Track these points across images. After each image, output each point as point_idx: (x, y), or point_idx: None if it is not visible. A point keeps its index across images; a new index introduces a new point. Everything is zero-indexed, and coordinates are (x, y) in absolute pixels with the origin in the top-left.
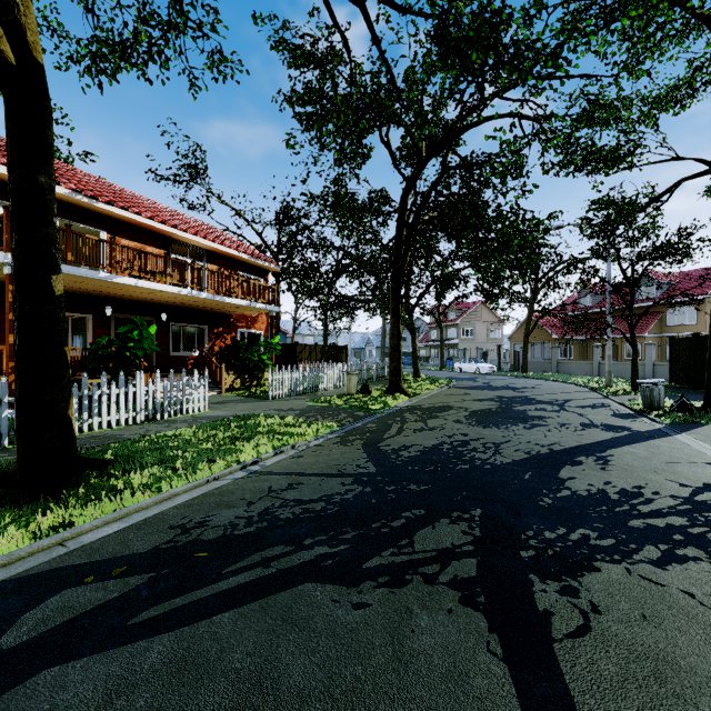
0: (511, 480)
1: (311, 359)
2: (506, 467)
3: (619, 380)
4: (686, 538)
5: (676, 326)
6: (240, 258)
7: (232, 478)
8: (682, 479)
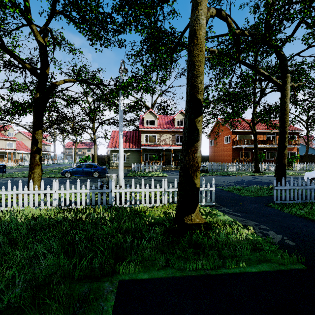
0: None
1: None
2: None
3: None
4: None
5: None
6: None
7: None
8: None
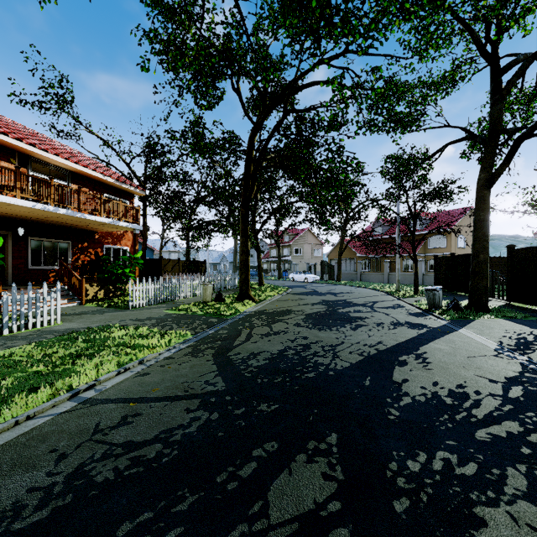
0: (355, 388)
1: (175, 271)
2: (347, 372)
3: (402, 286)
4: (532, 450)
5: (434, 248)
6: (105, 181)
7: (54, 413)
8: (488, 374)
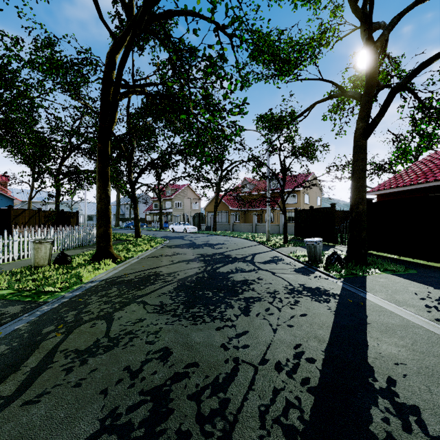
0: None
1: (32, 223)
2: None
3: None
4: None
5: (288, 204)
6: None
7: None
8: None
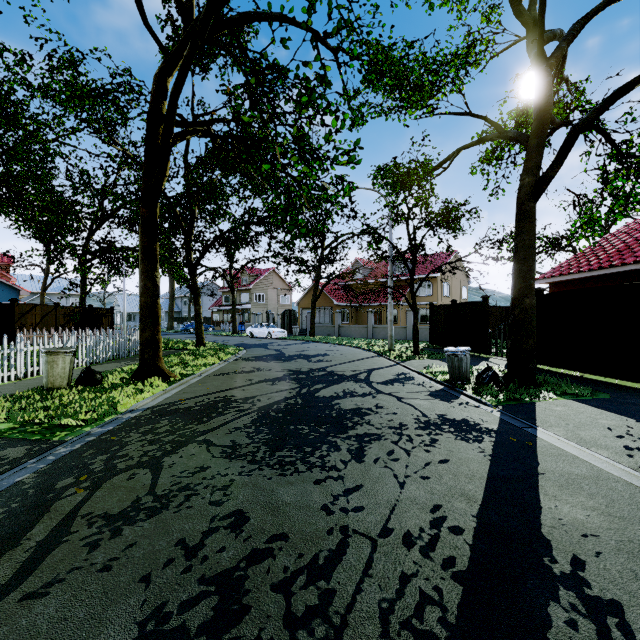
0: None
1: (46, 325)
2: None
3: None
4: None
5: (419, 296)
6: None
7: None
8: None
